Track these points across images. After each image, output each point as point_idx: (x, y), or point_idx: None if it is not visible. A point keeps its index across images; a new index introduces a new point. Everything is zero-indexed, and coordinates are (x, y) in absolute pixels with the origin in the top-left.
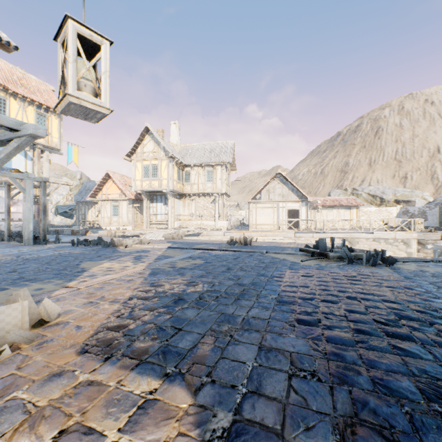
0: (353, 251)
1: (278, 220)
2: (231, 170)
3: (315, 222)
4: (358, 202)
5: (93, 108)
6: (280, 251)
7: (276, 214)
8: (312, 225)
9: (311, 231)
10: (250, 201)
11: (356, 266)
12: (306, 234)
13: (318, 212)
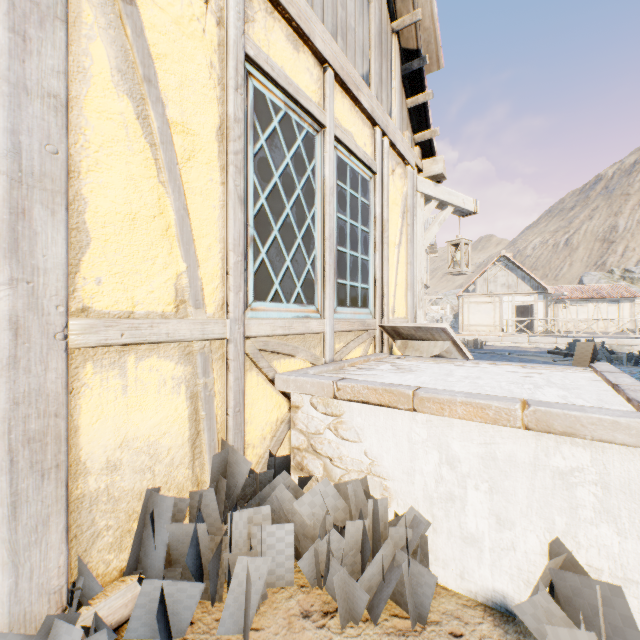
0: (615, 354)
1: (501, 320)
2: (430, 253)
3: (557, 322)
4: (632, 292)
5: (467, 273)
6: (524, 353)
7: (498, 311)
8: (554, 327)
9: (553, 334)
10: (460, 294)
11: (615, 365)
12: (545, 339)
13: (563, 308)
